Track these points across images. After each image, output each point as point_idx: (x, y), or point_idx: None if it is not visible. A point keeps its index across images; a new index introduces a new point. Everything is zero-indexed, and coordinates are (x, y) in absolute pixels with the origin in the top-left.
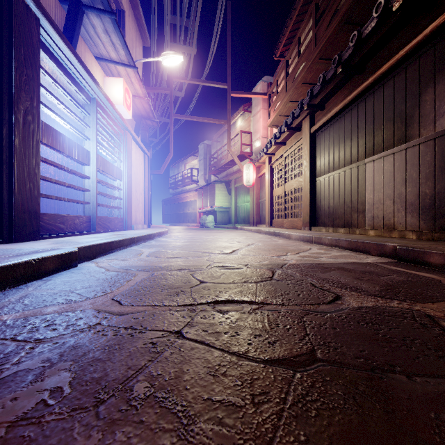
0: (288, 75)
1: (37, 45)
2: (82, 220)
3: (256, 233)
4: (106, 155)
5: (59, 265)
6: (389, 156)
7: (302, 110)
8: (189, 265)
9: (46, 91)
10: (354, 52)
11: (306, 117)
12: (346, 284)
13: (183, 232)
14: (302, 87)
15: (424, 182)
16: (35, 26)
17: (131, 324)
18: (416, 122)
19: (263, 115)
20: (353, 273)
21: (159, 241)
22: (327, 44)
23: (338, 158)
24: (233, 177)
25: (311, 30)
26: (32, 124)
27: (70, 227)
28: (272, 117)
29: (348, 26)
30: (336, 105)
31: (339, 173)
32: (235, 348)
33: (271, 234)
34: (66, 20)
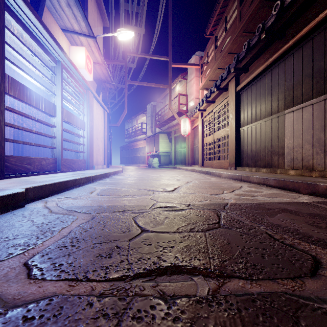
0: (217, 47)
1: (1, 6)
2: (48, 162)
3: (191, 172)
4: (74, 111)
5: None
6: (308, 107)
7: (228, 74)
8: (133, 205)
9: (12, 50)
10: (275, 21)
11: (232, 79)
12: (308, 235)
13: (135, 171)
14: (228, 56)
15: None
16: None
17: None
18: None
19: (196, 81)
20: (302, 217)
21: (113, 179)
22: (250, 19)
23: (260, 110)
24: (173, 129)
25: (235, 13)
26: None
27: (37, 167)
28: (203, 82)
29: (268, 3)
30: (258, 67)
31: (261, 123)
32: None
33: (204, 173)
34: None
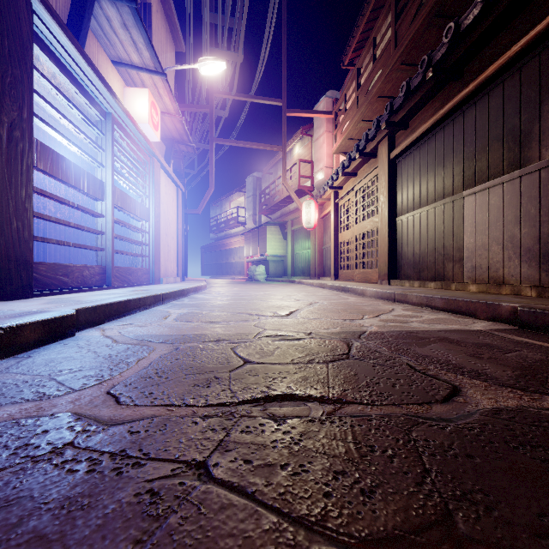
0: (360, 87)
1: (29, 37)
2: (93, 272)
3: (318, 288)
4: (128, 189)
5: (45, 334)
6: (497, 187)
7: (378, 131)
8: (230, 333)
9: (42, 100)
10: (448, 51)
11: (384, 140)
12: (460, 366)
13: (227, 287)
14: (377, 101)
15: (547, 220)
16: (25, 11)
17: (123, 445)
18: (535, 140)
19: (328, 139)
20: (464, 347)
21: (194, 299)
22: (411, 44)
23: (427, 191)
24: (290, 218)
25: (389, 30)
26: (20, 143)
27: (77, 280)
28: (339, 142)
29: (438, 20)
30: (423, 122)
31: (428, 210)
32: (302, 507)
33: (338, 290)
34: (71, 9)
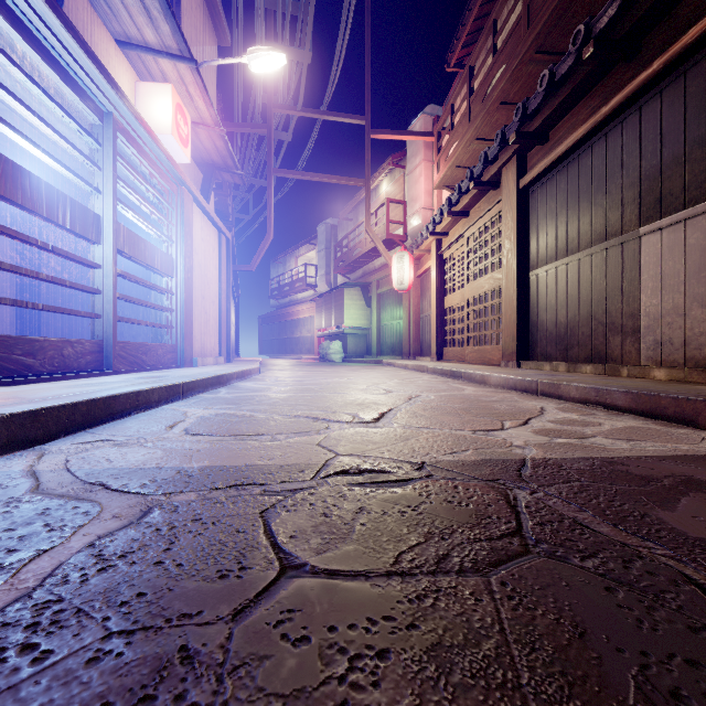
0: (474, 92)
1: None
2: (82, 349)
3: (416, 372)
4: (152, 235)
5: None
6: (701, 217)
7: (501, 149)
8: (271, 465)
9: None
10: (617, 17)
11: (511, 161)
12: None
13: (289, 370)
14: (499, 111)
15: None
16: None
17: None
18: None
19: (426, 170)
20: None
21: (236, 389)
22: (552, 20)
23: (578, 230)
24: (375, 277)
25: (514, 13)
26: None
27: (51, 362)
28: (442, 171)
29: None
30: (572, 130)
31: (580, 259)
32: None
33: (445, 375)
34: None
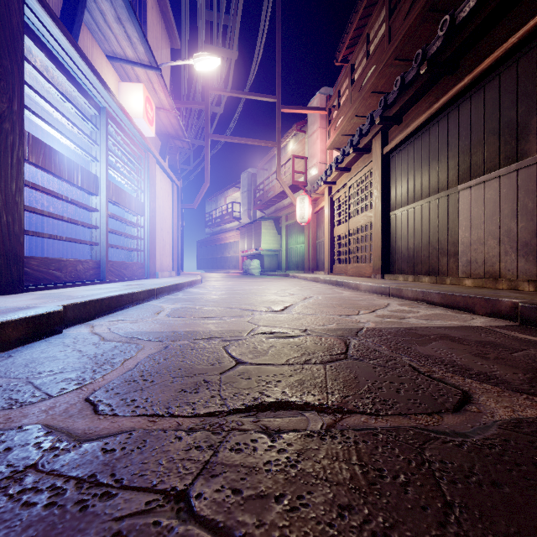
0: (354, 83)
1: (19, 28)
2: (87, 266)
3: (312, 282)
4: (124, 184)
5: (29, 332)
6: (493, 181)
7: (371, 126)
8: (223, 330)
9: (34, 93)
10: (443, 45)
11: (378, 134)
12: (467, 368)
13: (222, 281)
14: (371, 97)
15: None
16: (16, 2)
17: (94, 468)
18: (532, 133)
19: (321, 135)
20: (467, 346)
21: (188, 293)
22: (405, 39)
23: (421, 185)
24: (284, 213)
25: (383, 27)
26: (10, 135)
27: (70, 274)
28: (332, 137)
29: (433, 15)
30: (417, 117)
31: (422, 205)
32: None
33: (332, 284)
34: (64, 2)
